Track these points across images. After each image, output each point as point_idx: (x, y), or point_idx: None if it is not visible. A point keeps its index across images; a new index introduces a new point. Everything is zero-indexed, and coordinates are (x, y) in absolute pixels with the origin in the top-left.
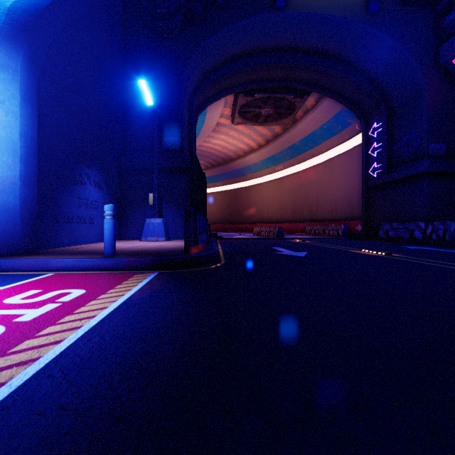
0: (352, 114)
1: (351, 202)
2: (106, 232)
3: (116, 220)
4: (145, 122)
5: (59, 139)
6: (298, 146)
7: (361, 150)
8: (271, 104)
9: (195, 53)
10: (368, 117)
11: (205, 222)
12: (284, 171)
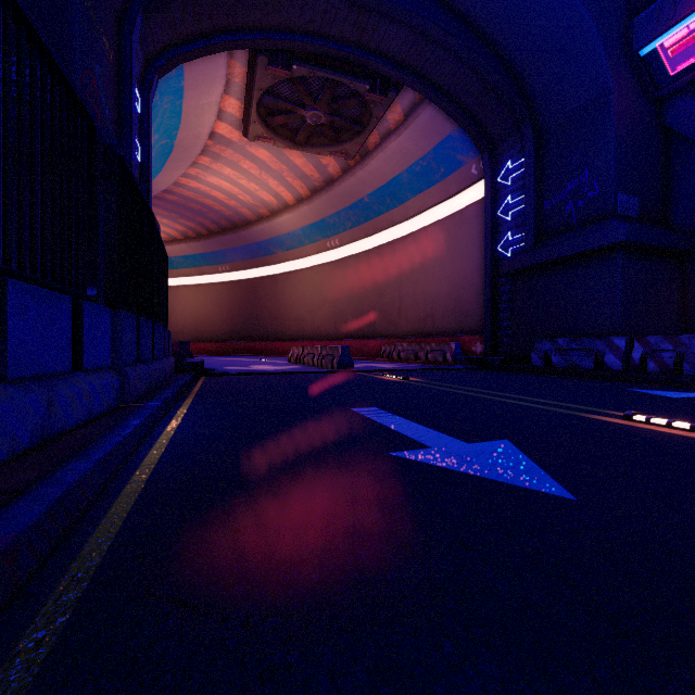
0: (467, 145)
1: (461, 303)
2: None
3: None
4: None
5: None
6: (368, 205)
7: (479, 212)
8: (326, 102)
9: None
10: (497, 150)
11: (117, 329)
12: (342, 250)
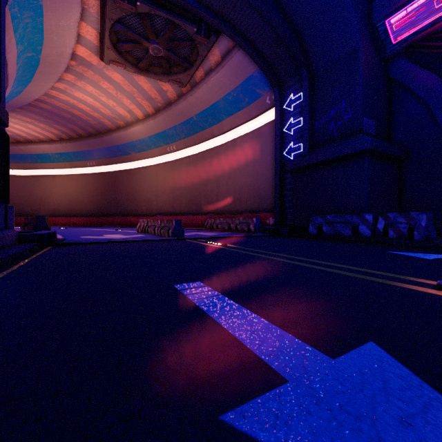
0: (263, 83)
1: (259, 191)
2: None
3: None
4: None
5: None
6: (196, 122)
7: (271, 129)
8: (164, 38)
9: None
10: (283, 87)
11: None
12: (178, 153)
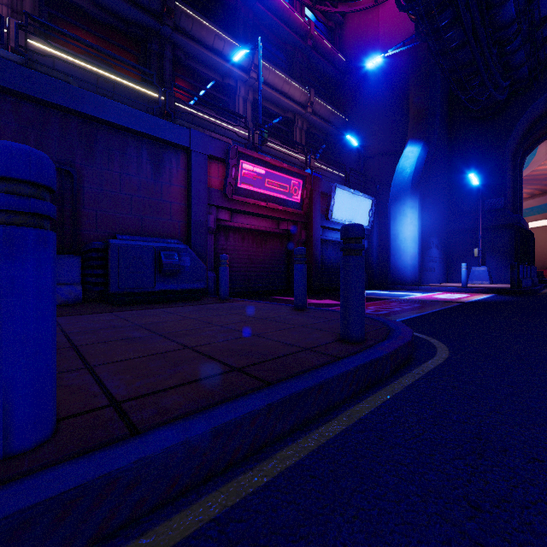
0: None
1: None
2: (462, 276)
3: (445, 269)
4: (468, 192)
5: (423, 227)
6: None
7: None
8: None
9: (519, 120)
10: None
11: (530, 270)
12: None
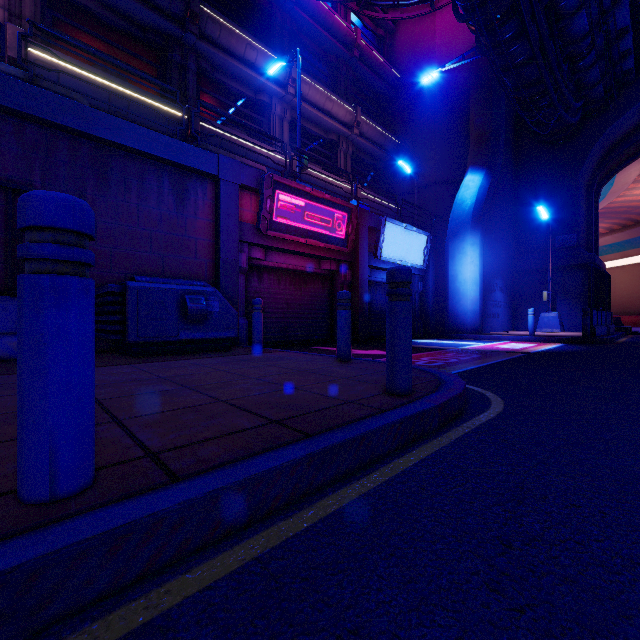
0: None
1: None
2: (529, 323)
3: (510, 315)
4: (536, 226)
5: (485, 267)
6: None
7: None
8: None
9: (594, 145)
10: None
11: (605, 316)
12: None
